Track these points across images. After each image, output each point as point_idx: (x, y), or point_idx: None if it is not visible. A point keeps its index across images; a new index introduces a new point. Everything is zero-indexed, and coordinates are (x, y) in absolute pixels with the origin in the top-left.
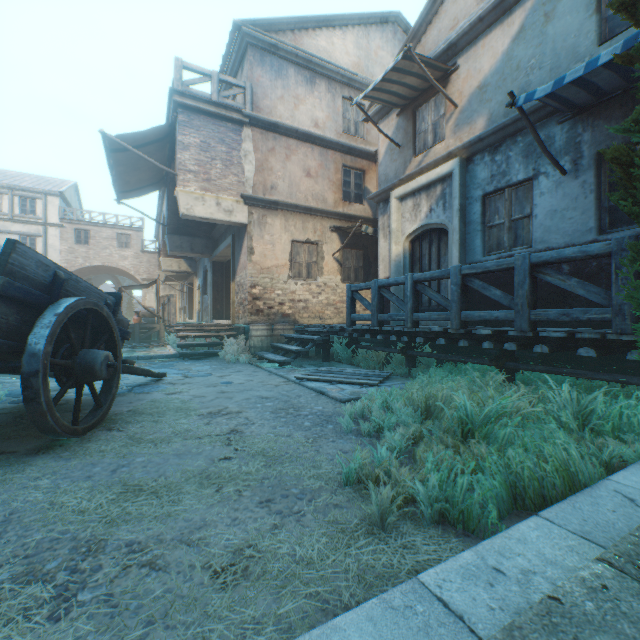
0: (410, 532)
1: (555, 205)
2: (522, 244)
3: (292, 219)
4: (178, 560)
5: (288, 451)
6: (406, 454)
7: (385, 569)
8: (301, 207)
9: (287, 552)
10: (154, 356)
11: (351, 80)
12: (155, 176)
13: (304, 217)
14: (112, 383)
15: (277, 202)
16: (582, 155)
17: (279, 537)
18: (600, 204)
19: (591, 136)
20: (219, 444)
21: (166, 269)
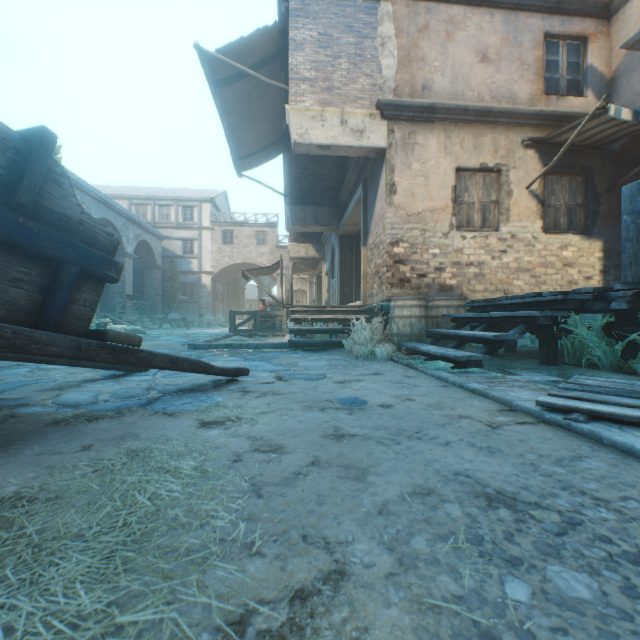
0: None
1: None
2: None
3: (456, 134)
4: None
5: None
6: None
7: None
8: (472, 110)
9: None
10: (260, 344)
11: None
12: (272, 130)
13: (476, 129)
14: None
15: (432, 107)
16: None
17: None
18: None
19: None
20: None
21: (293, 256)
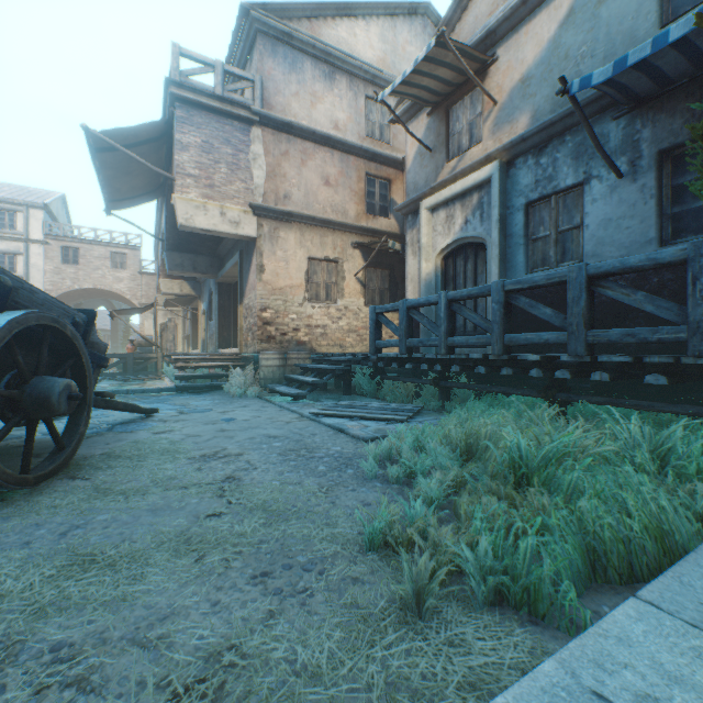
0: (457, 619)
1: (610, 213)
2: (571, 259)
3: (308, 233)
4: (123, 674)
5: (296, 504)
6: (445, 506)
7: (425, 682)
8: (319, 219)
9: (284, 656)
10: (147, 389)
11: (376, 77)
12: (151, 183)
13: (322, 231)
14: (80, 420)
15: (291, 213)
16: (641, 155)
17: (274, 632)
18: (662, 211)
19: (652, 133)
20: (209, 495)
21: (166, 292)
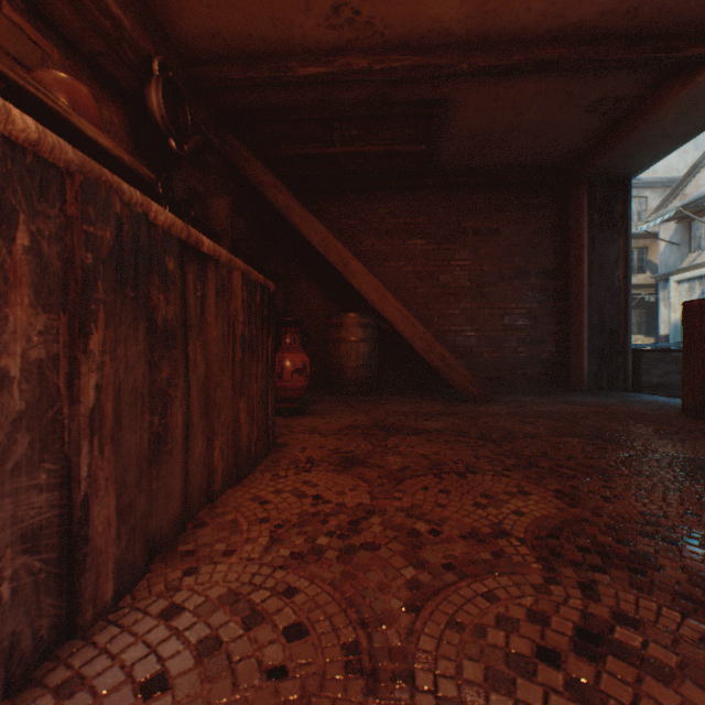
0: None
1: None
2: None
3: None
4: None
5: None
6: None
7: None
8: None
9: None
10: None
11: (633, 183)
12: None
13: None
14: None
15: None
16: None
17: None
18: None
19: None
20: None
21: None
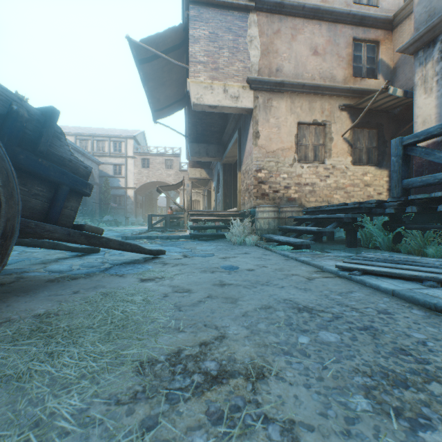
0: None
1: None
2: None
3: (297, 100)
4: None
5: None
6: None
7: None
8: (308, 86)
9: None
10: (170, 236)
11: None
12: (178, 93)
13: (310, 97)
14: None
15: (282, 83)
16: None
17: None
18: None
19: None
20: None
21: (191, 177)
